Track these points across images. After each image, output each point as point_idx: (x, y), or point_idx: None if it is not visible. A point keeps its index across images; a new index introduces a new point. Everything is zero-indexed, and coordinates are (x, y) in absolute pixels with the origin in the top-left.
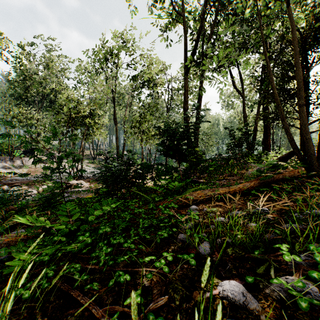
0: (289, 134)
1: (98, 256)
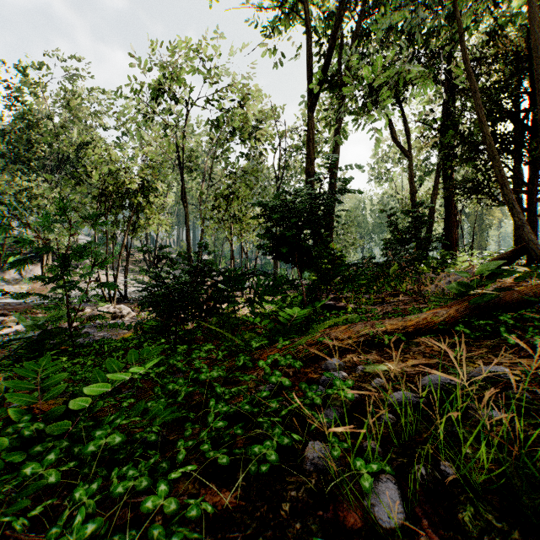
0: (516, 213)
1: None
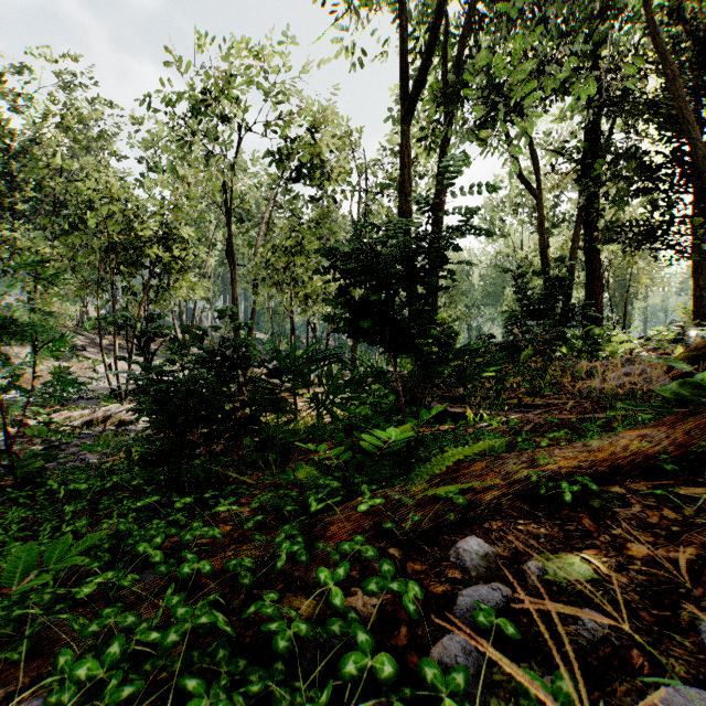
0: None
1: None
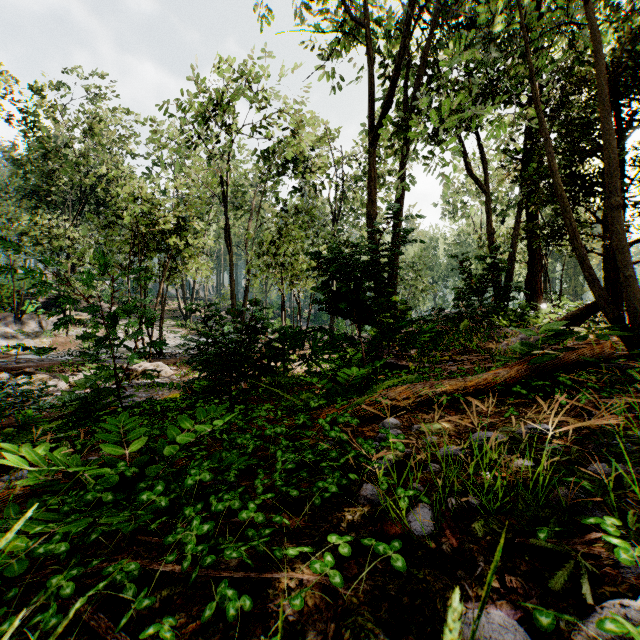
0: (587, 268)
1: (182, 542)
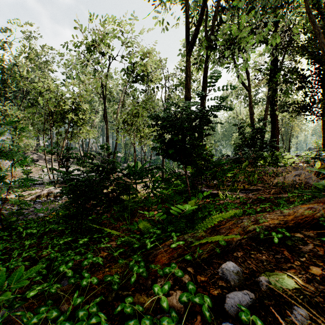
0: None
1: None
